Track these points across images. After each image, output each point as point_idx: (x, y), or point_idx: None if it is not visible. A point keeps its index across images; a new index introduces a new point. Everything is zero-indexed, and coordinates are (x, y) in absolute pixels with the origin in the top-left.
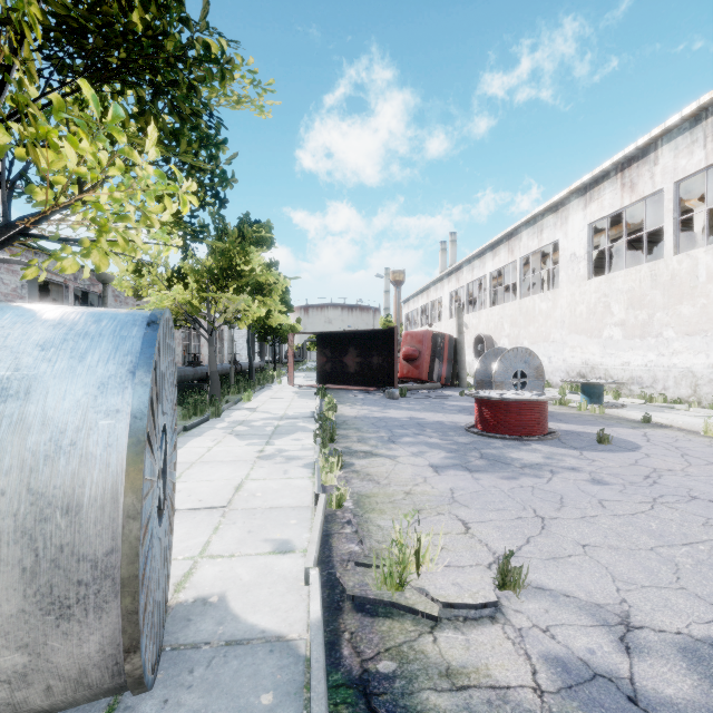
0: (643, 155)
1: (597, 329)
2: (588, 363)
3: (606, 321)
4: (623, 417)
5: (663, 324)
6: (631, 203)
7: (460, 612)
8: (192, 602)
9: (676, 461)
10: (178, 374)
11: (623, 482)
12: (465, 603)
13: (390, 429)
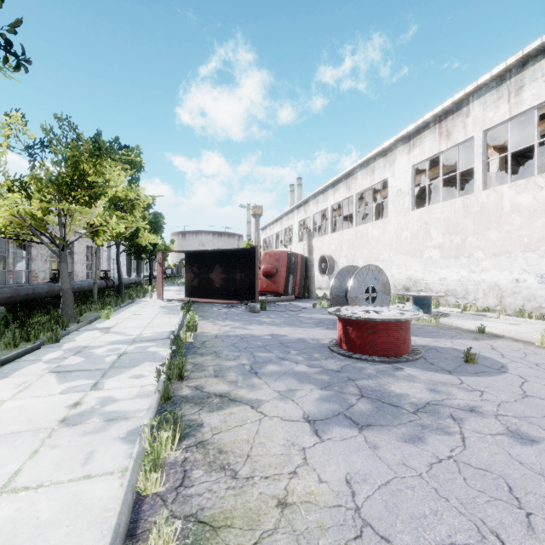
0: (457, 109)
1: (419, 250)
2: (412, 278)
3: (426, 244)
4: (456, 326)
5: (474, 247)
6: (447, 148)
7: None
8: None
9: None
10: (23, 293)
11: None
12: None
13: (252, 352)
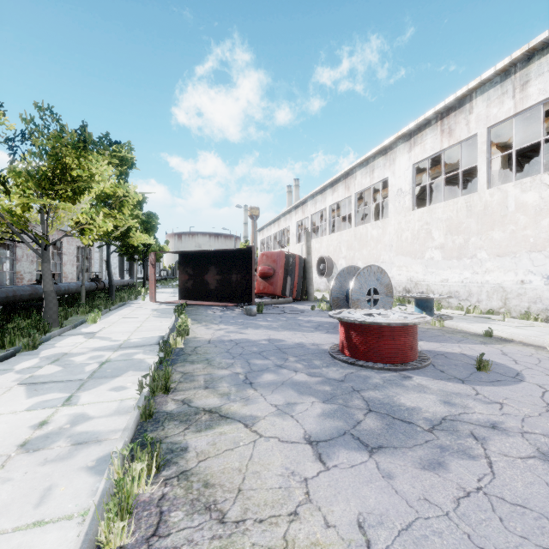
0: (460, 105)
1: (420, 251)
2: (413, 280)
3: (428, 245)
4: (462, 330)
5: (477, 247)
6: (449, 146)
7: None
8: None
9: None
10: (2, 295)
11: None
12: None
13: (247, 359)
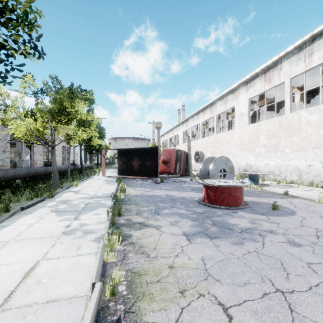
0: (275, 66)
1: (253, 148)
2: (248, 164)
3: (257, 144)
4: (272, 191)
5: (284, 146)
6: (269, 88)
7: None
8: None
9: (322, 222)
10: (32, 171)
11: (308, 243)
12: None
13: (156, 203)
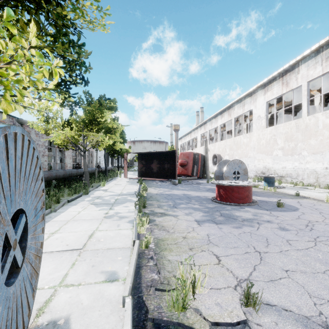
0: (292, 69)
1: (270, 151)
2: (266, 167)
3: (275, 147)
4: (285, 193)
5: (302, 149)
6: (286, 92)
7: (222, 327)
8: (45, 325)
9: (318, 216)
10: (68, 173)
11: (296, 229)
12: (226, 322)
13: (174, 200)
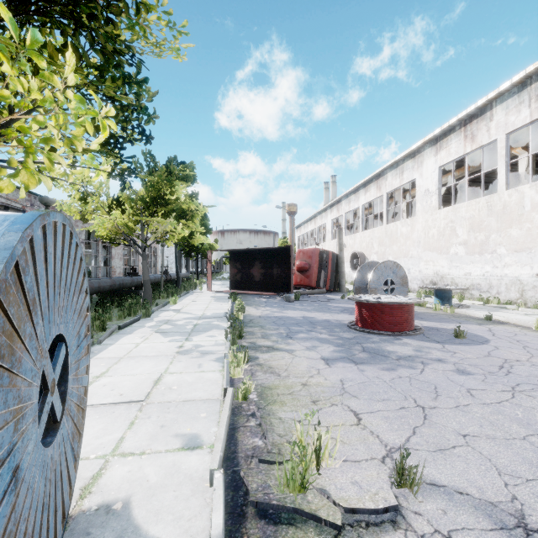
0: (481, 113)
1: (446, 247)
2: (439, 274)
3: (452, 241)
4: (469, 315)
5: (497, 243)
6: (471, 150)
7: (362, 515)
8: (95, 510)
9: (521, 353)
10: (117, 283)
11: (483, 372)
12: (366, 508)
13: (288, 326)
